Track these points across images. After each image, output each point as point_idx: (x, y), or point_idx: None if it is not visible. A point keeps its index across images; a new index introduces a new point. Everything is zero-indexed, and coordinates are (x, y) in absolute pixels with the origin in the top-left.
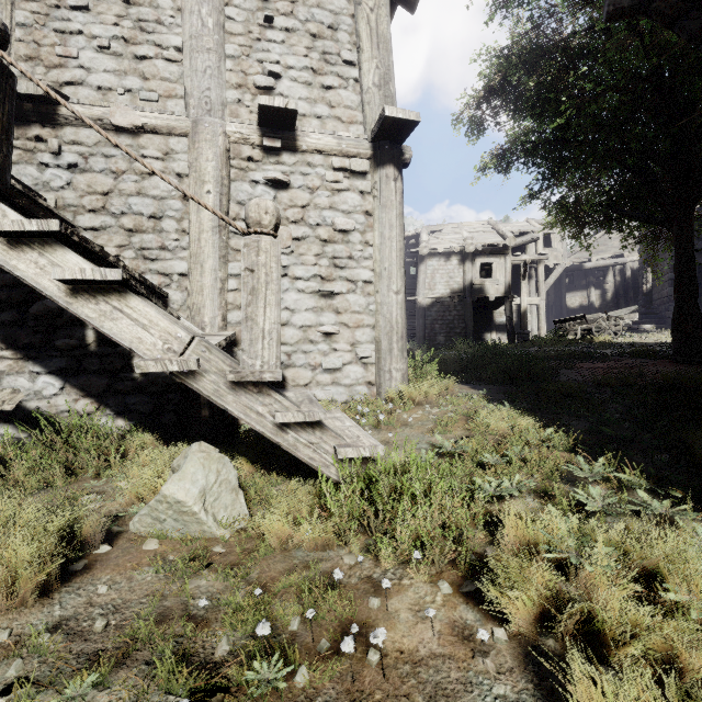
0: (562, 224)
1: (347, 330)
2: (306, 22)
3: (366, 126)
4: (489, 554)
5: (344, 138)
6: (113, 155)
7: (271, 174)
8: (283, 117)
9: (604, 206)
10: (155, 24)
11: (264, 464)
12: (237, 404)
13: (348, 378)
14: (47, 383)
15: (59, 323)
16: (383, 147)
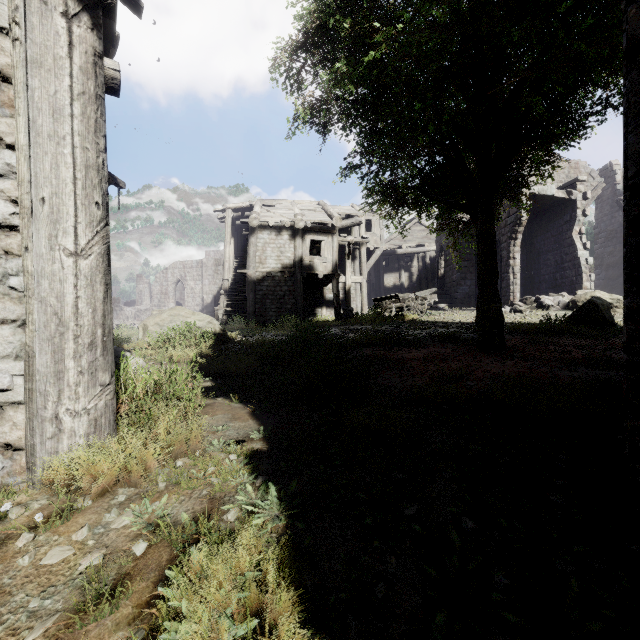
0: (379, 204)
1: None
2: None
3: None
4: None
5: None
6: None
7: None
8: None
9: (416, 190)
10: None
11: None
12: None
13: None
14: None
15: None
16: None
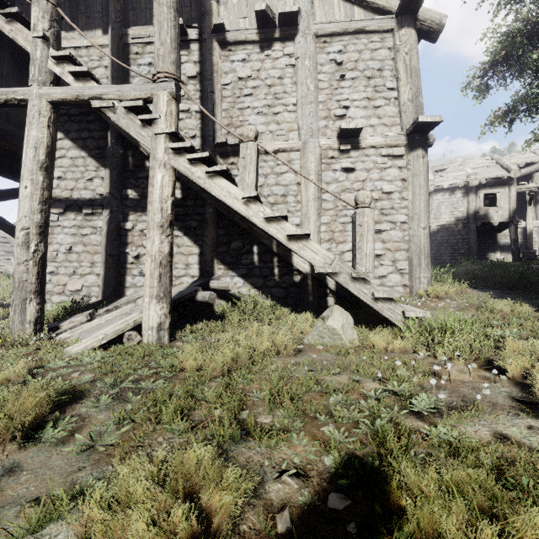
0: None
1: (389, 253)
2: (364, 71)
3: (403, 126)
4: (497, 359)
5: (389, 136)
6: (264, 166)
7: (345, 165)
8: (353, 132)
9: None
10: (282, 94)
11: (355, 323)
12: (354, 288)
13: (390, 282)
14: (238, 281)
15: (242, 252)
16: (414, 138)
